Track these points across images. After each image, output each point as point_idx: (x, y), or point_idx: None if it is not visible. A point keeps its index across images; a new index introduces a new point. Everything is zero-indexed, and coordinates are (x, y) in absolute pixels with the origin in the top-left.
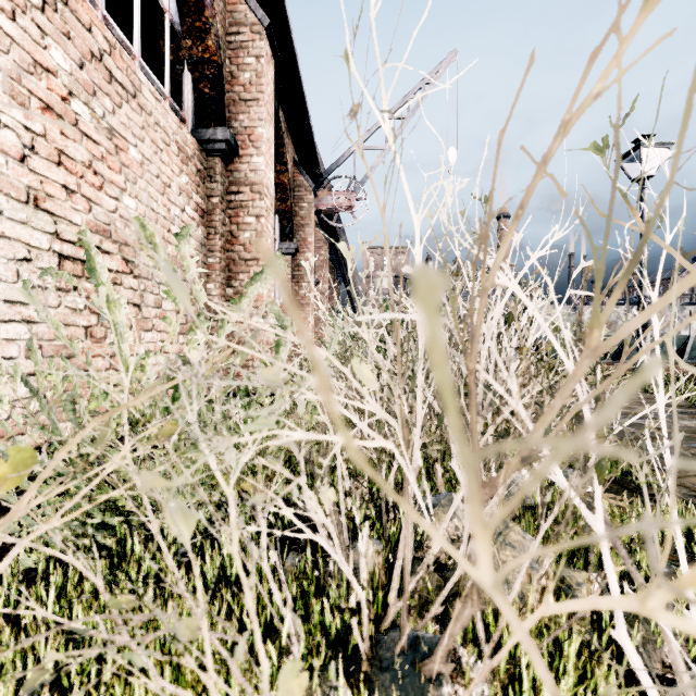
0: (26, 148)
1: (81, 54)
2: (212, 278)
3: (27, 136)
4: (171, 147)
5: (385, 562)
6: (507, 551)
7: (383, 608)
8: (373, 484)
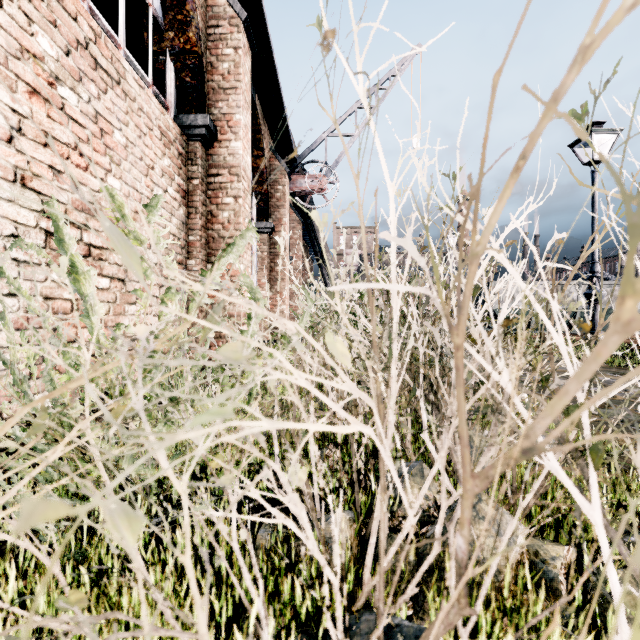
0: (13, 129)
1: (67, 42)
2: (193, 255)
3: (14, 118)
4: (154, 131)
5: (357, 535)
6: (481, 526)
7: (356, 583)
8: (345, 452)
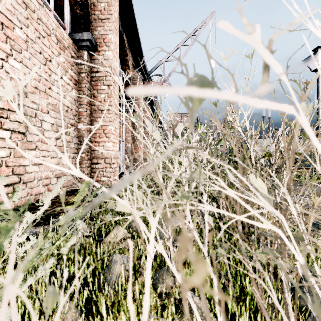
0: None
1: None
2: (81, 120)
3: None
4: (51, 37)
5: None
6: None
7: None
8: None
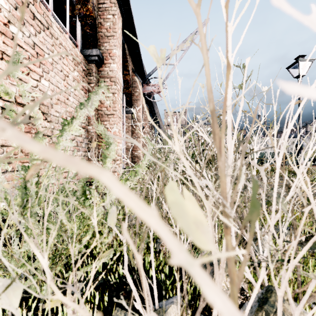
0: None
1: (15, 2)
2: (91, 124)
3: None
4: (68, 57)
5: None
6: None
7: None
8: None
